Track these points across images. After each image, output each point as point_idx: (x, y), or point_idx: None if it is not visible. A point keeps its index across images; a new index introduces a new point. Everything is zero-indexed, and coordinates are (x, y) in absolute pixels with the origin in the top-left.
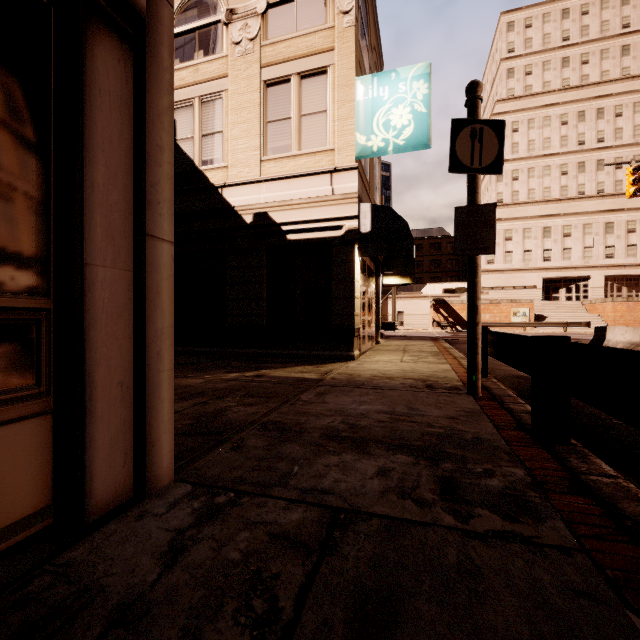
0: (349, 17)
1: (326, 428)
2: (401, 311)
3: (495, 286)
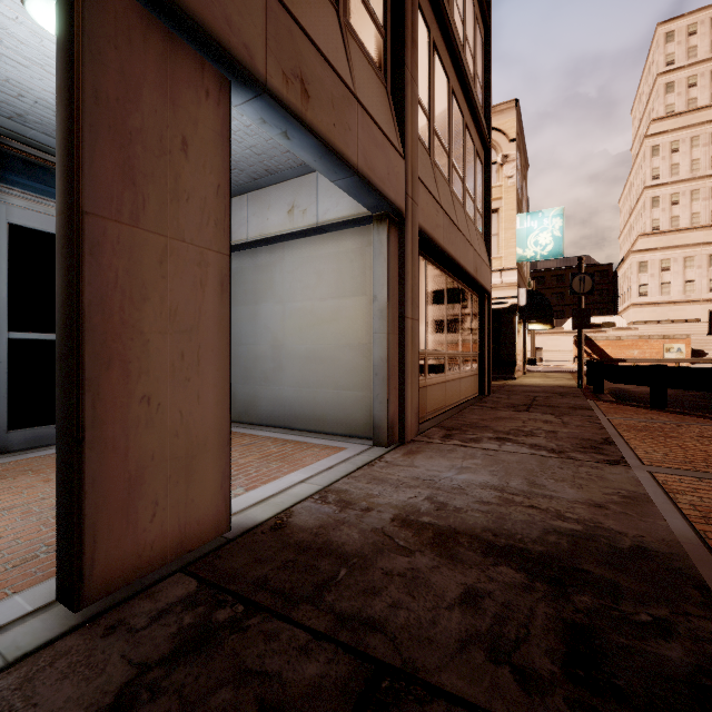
0: (512, 180)
1: (522, 391)
2: (540, 347)
3: (649, 320)
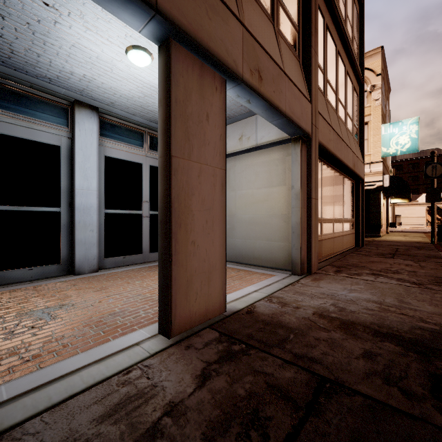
0: (378, 101)
1: (387, 245)
2: (398, 215)
3: None
